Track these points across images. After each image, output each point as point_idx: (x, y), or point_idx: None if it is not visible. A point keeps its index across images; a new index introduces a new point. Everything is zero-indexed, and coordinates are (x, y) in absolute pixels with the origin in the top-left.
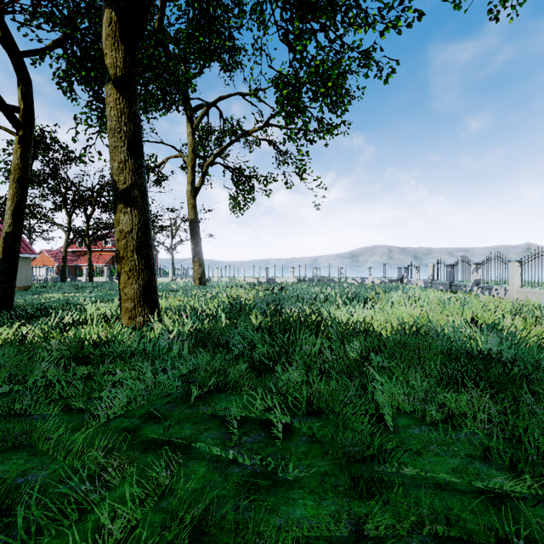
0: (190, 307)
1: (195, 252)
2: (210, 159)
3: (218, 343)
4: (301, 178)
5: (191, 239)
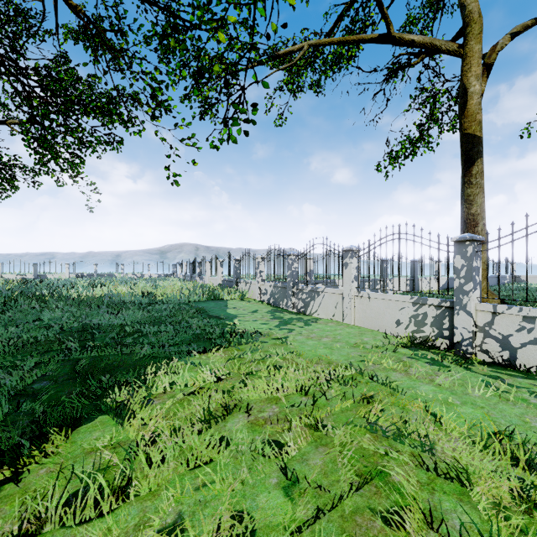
0: None
1: None
2: None
3: None
4: (74, 181)
5: None
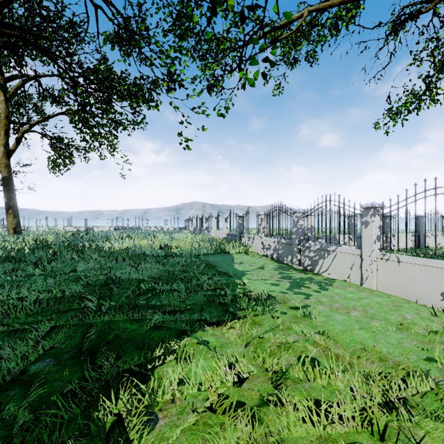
0: (2, 246)
1: (9, 206)
2: (26, 127)
3: (20, 261)
4: (111, 154)
5: (5, 194)
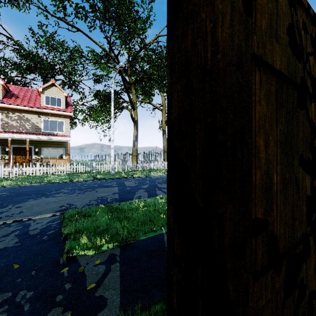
0: None
1: None
2: None
3: None
4: None
5: None
